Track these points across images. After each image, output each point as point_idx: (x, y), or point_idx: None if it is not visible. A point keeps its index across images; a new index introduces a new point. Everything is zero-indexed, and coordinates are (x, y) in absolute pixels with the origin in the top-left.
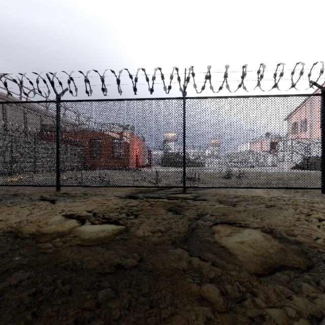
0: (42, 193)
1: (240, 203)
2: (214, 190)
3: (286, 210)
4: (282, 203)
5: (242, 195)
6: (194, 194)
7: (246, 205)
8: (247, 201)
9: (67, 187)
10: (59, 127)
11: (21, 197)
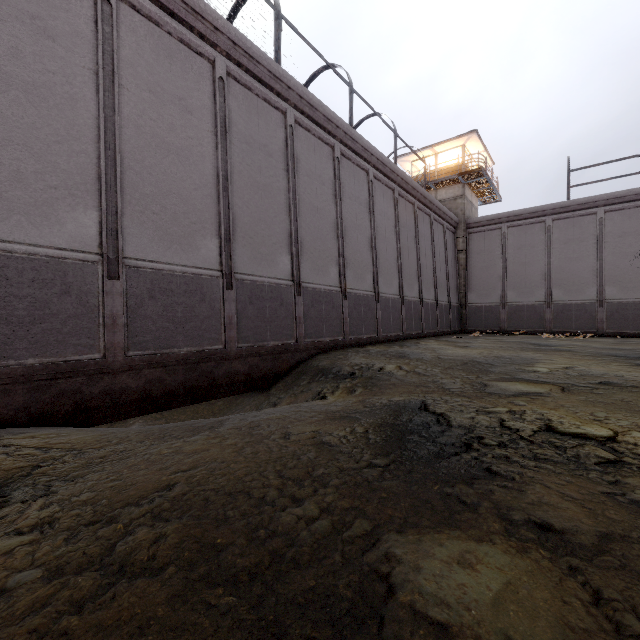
0: None
1: None
2: None
3: None
4: None
5: None
6: None
7: None
8: None
9: None
10: None
11: None
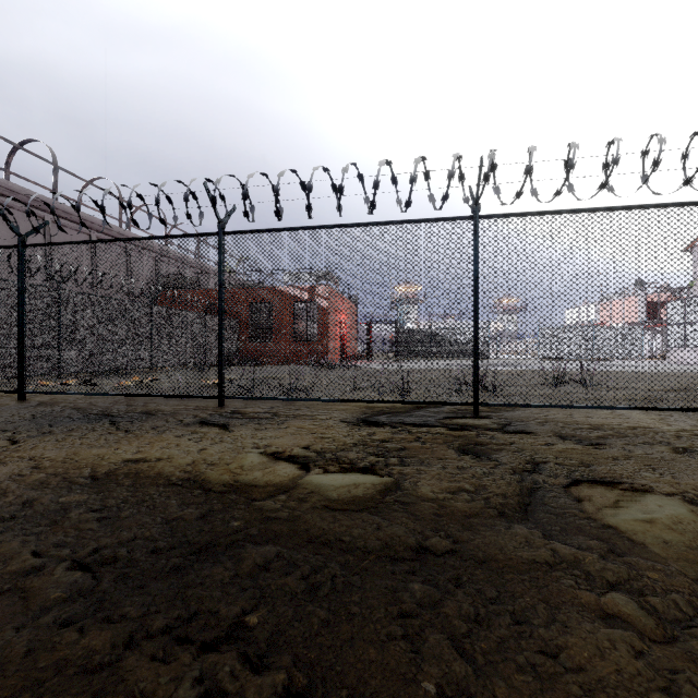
0: (195, 411)
1: (610, 442)
2: (537, 412)
3: None
4: None
5: (608, 425)
6: (498, 420)
7: (624, 447)
8: (623, 438)
9: (231, 400)
10: (222, 283)
11: (161, 417)
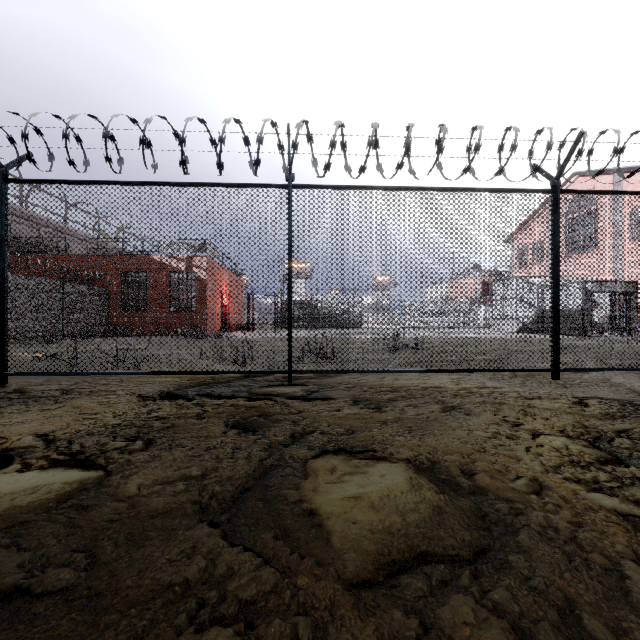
0: None
1: (396, 404)
2: (354, 377)
3: (478, 416)
4: (475, 402)
5: (407, 387)
6: (310, 387)
7: (404, 409)
8: (410, 399)
9: (34, 376)
10: (4, 239)
11: None
